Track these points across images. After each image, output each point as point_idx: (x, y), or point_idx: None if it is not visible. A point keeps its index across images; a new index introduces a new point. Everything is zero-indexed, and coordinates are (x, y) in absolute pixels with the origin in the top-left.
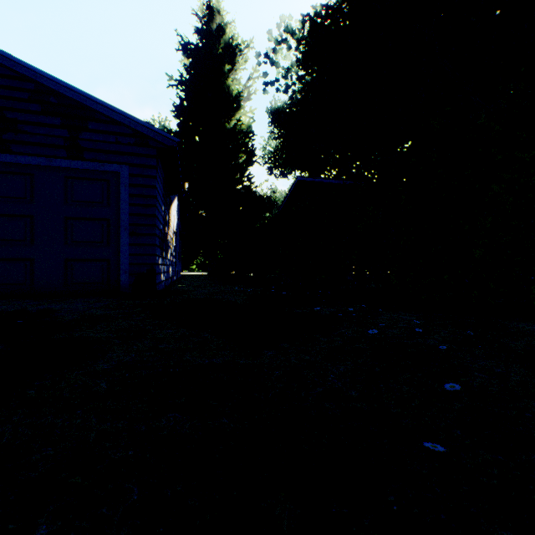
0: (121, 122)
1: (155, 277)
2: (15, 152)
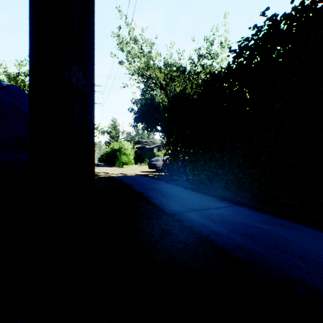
0: None
1: None
2: None
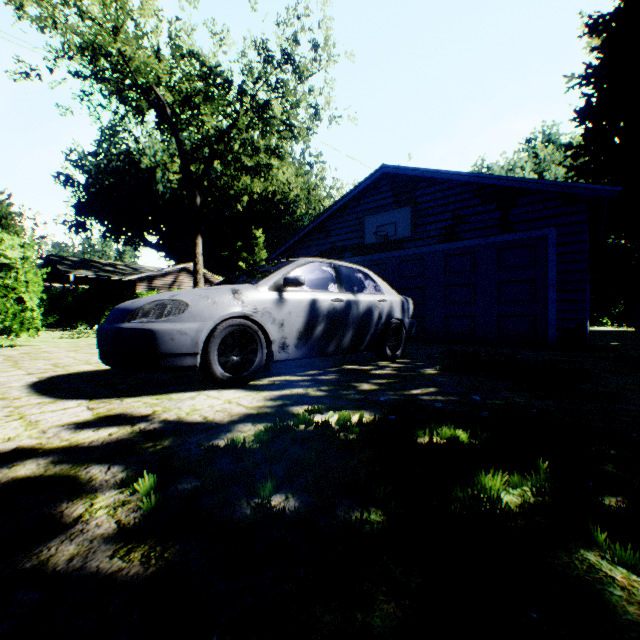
0: (551, 191)
1: (585, 332)
2: (463, 239)
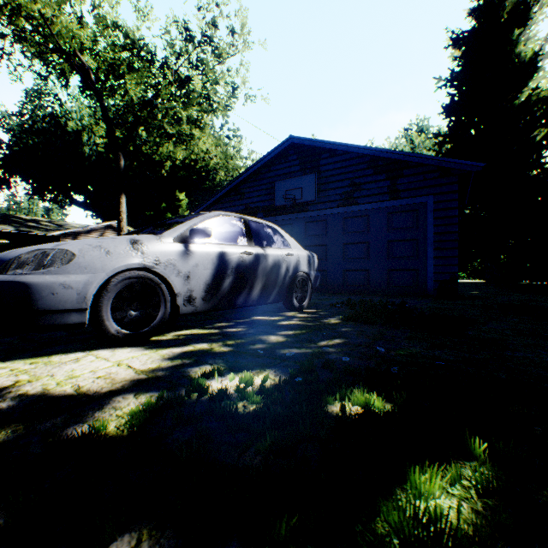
0: (431, 164)
1: (456, 283)
2: (359, 203)
